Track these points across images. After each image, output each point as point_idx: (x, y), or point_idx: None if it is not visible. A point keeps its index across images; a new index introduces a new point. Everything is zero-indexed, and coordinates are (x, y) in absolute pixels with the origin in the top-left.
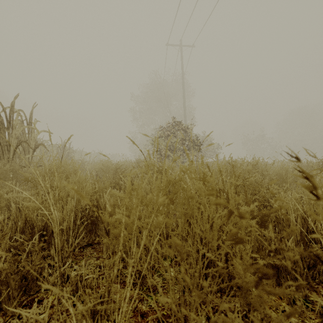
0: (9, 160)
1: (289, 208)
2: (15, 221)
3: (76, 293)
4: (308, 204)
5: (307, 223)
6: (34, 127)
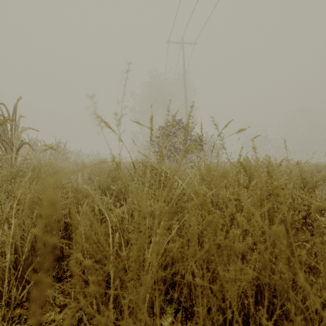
0: None
1: None
2: None
3: None
4: None
5: None
6: (18, 123)
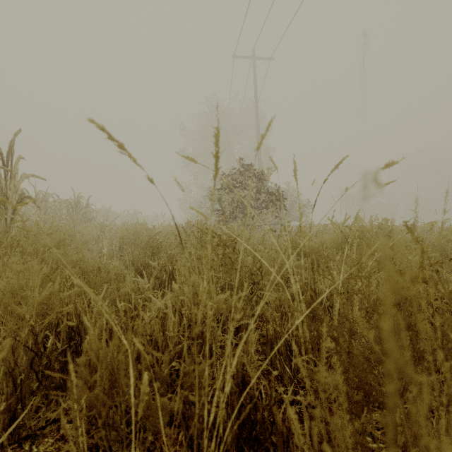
0: None
1: None
2: None
3: None
4: None
5: None
6: (15, 169)
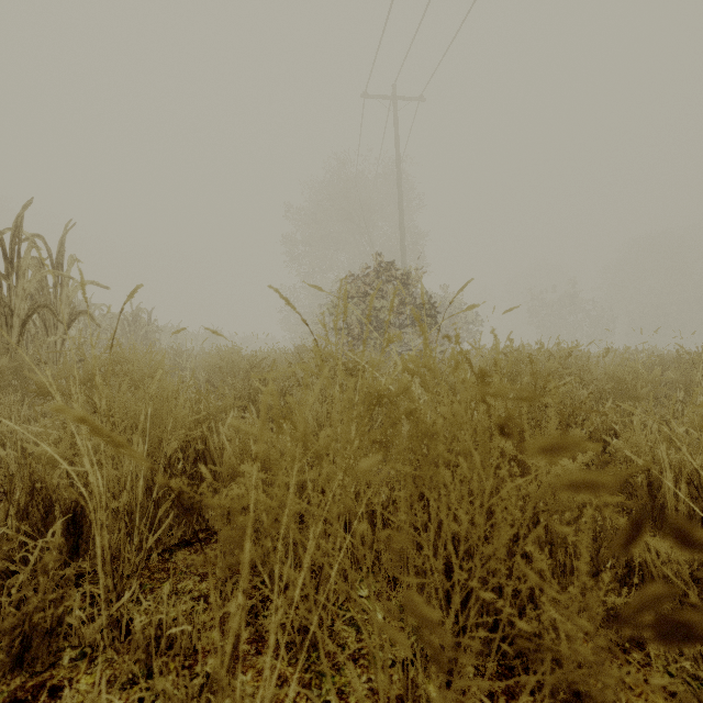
0: (9, 347)
1: (661, 459)
2: (7, 491)
3: (148, 668)
4: (698, 449)
5: (702, 495)
6: (68, 274)
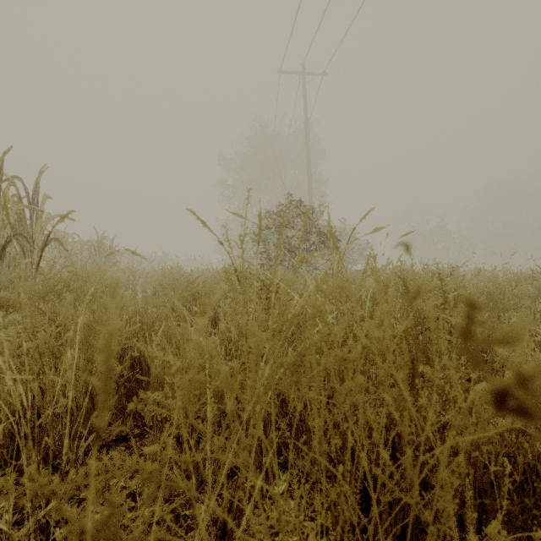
0: None
1: None
2: None
3: None
4: None
5: None
6: (42, 208)
